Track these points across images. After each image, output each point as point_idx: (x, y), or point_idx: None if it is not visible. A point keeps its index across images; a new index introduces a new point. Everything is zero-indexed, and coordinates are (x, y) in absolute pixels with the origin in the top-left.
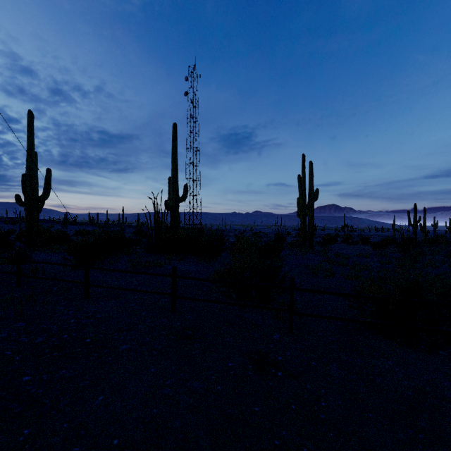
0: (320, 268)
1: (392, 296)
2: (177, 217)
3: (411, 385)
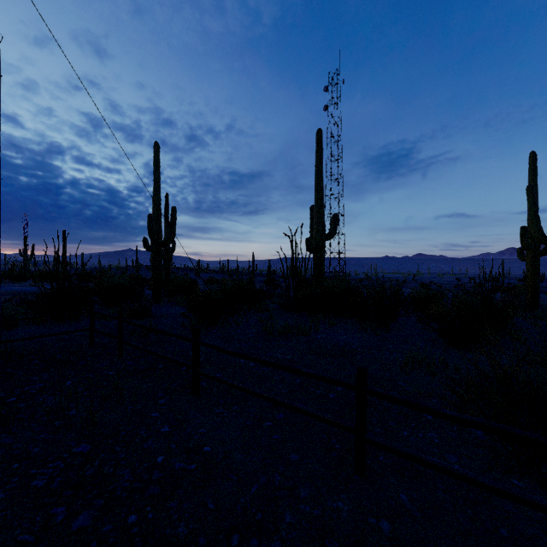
0: None
1: None
2: (322, 261)
3: None
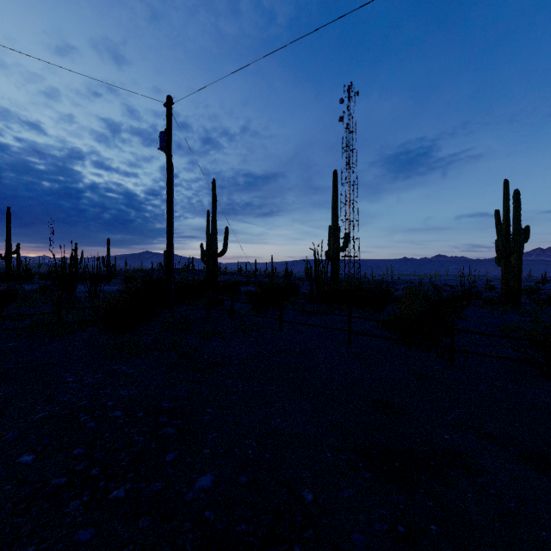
0: (513, 327)
1: (548, 338)
2: (337, 267)
3: (548, 401)
